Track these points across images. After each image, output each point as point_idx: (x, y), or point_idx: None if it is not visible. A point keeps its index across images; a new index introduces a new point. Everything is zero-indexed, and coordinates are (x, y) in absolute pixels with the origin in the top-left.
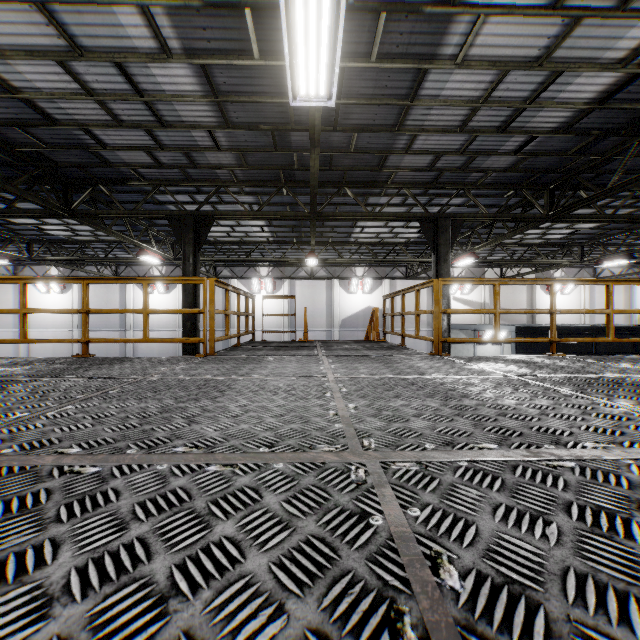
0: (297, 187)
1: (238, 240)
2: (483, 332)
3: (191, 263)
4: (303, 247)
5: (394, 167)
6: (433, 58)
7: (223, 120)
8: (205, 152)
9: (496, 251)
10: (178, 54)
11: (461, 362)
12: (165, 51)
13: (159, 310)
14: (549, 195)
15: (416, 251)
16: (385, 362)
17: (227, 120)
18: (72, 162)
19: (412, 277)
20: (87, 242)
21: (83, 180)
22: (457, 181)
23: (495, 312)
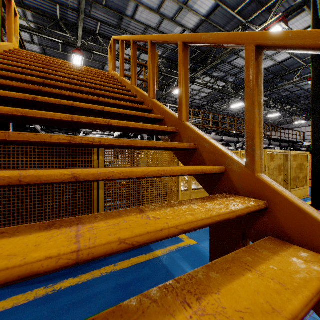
0: None
1: None
2: None
3: None
4: None
5: None
6: (106, 63)
7: None
8: None
9: None
10: (37, 44)
11: None
12: (33, 42)
13: None
14: None
15: None
16: None
17: None
18: None
19: None
20: None
21: None
22: None
23: None
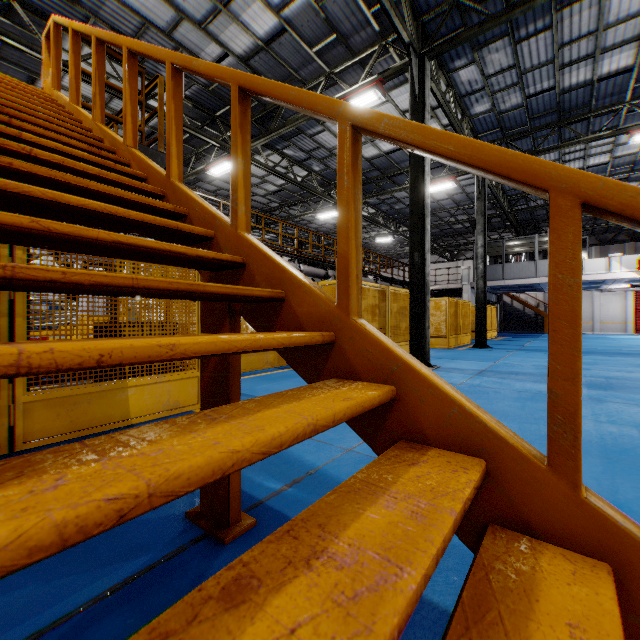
0: None
1: None
2: None
3: None
4: None
5: None
6: (40, 75)
7: None
8: None
9: None
10: None
11: None
12: None
13: None
14: None
15: None
16: None
17: None
18: None
19: None
20: None
21: None
22: None
23: None
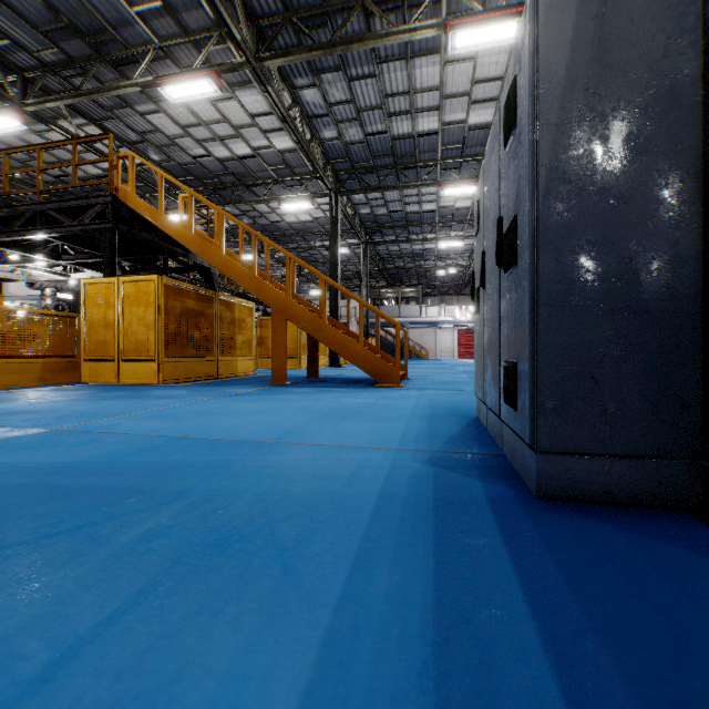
0: None
1: None
2: None
3: None
4: None
5: None
6: None
7: None
8: None
9: None
10: None
11: None
12: None
13: None
14: None
15: None
16: None
17: None
18: None
19: None
20: None
21: None
22: None
23: None
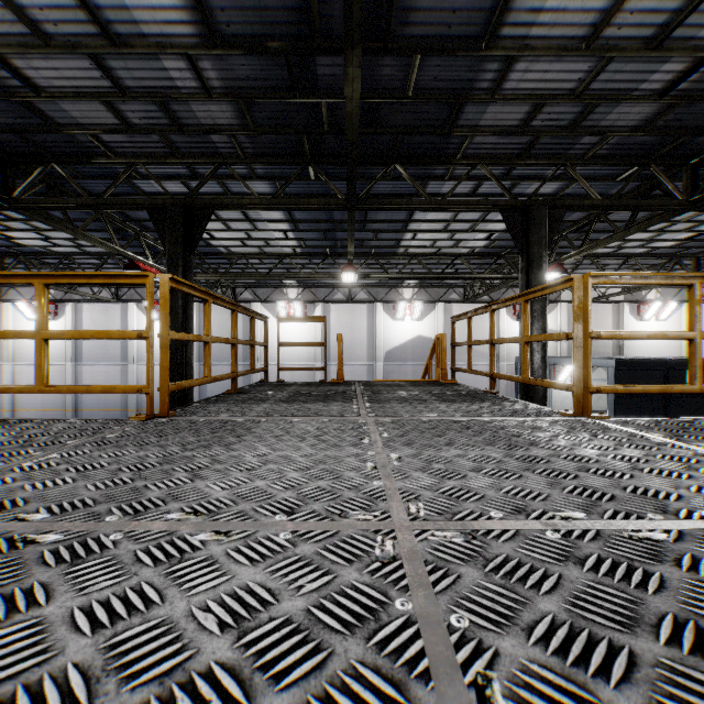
0: (328, 164)
1: (257, 252)
2: (560, 367)
3: (179, 271)
4: (339, 261)
5: (469, 128)
6: None
7: (206, 32)
8: (190, 102)
9: (580, 266)
10: None
11: (668, 442)
12: None
13: (65, 333)
14: (689, 172)
15: (480, 266)
16: (503, 441)
17: (212, 29)
18: (4, 124)
19: (472, 299)
20: (71, 255)
21: (30, 157)
22: (556, 153)
23: (692, 336)
